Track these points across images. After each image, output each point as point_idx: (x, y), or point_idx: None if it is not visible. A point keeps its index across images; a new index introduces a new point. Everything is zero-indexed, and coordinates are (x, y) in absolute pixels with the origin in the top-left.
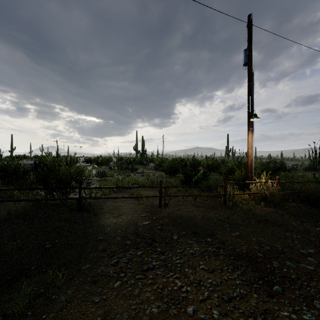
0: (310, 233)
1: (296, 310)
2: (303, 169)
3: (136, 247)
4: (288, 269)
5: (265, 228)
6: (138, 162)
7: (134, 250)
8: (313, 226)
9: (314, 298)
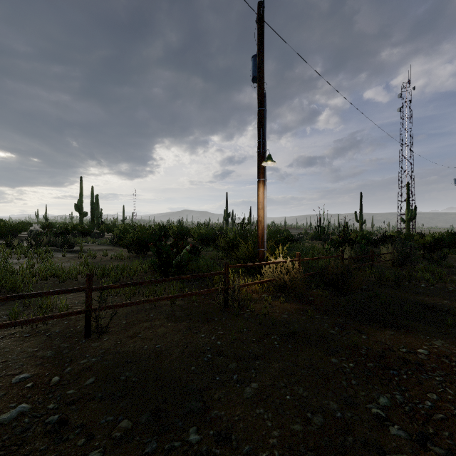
0: (360, 349)
1: None
2: (309, 238)
3: None
4: None
5: (297, 355)
6: (83, 231)
7: None
8: (357, 331)
9: None
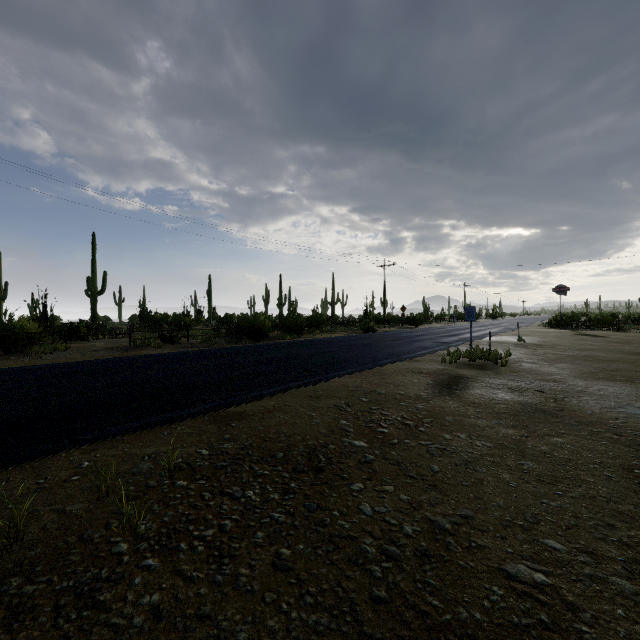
0: None
1: None
2: None
3: None
4: None
5: None
6: None
7: None
8: None
9: None
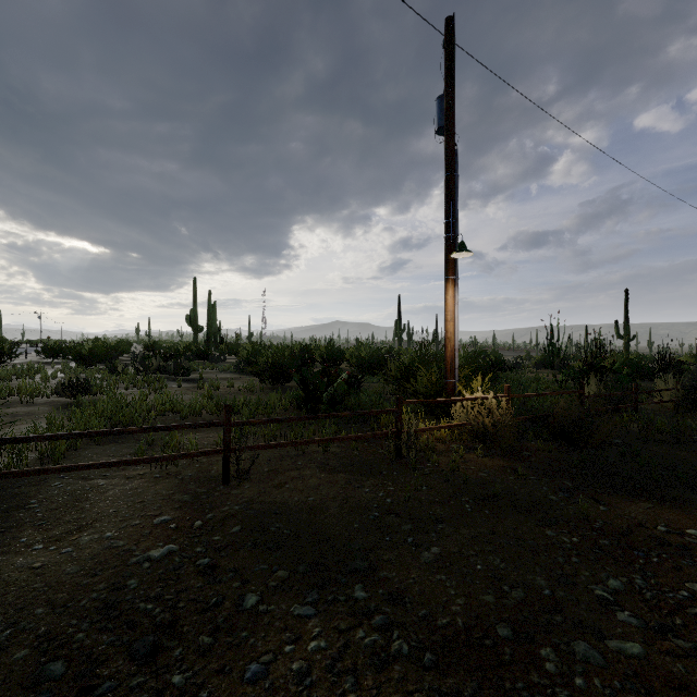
0: (592, 522)
1: None
2: (533, 365)
3: (79, 689)
4: (588, 677)
5: (497, 522)
6: (198, 353)
7: None
8: (592, 500)
9: None
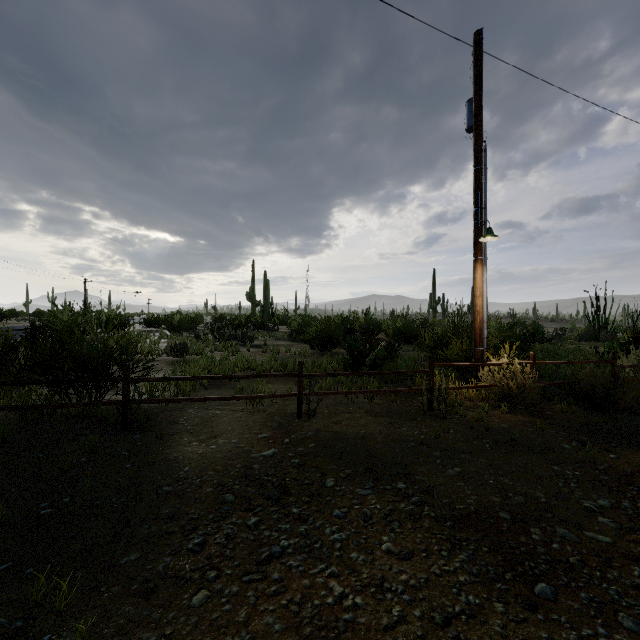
0: (598, 465)
1: (584, 636)
2: (575, 337)
3: (245, 507)
4: (562, 545)
5: (511, 458)
6: (257, 324)
7: (242, 515)
8: (603, 450)
9: (618, 606)
